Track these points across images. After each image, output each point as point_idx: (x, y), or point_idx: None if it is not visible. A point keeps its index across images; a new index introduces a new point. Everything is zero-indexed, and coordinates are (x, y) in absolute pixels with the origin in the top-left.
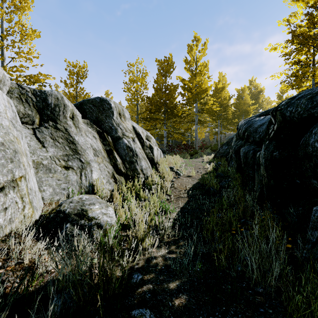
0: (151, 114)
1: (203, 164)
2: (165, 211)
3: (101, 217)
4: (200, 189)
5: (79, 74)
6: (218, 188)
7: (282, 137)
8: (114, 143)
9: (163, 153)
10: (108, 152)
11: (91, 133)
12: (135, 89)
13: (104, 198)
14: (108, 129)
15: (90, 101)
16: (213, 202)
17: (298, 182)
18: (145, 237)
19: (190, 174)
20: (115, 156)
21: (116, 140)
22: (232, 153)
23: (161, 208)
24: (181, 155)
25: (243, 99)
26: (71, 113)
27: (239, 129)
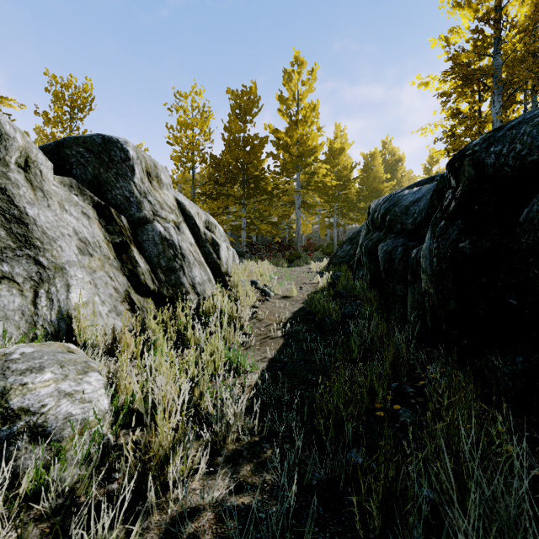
0: (218, 186)
1: (310, 275)
2: (236, 370)
3: (52, 407)
4: (307, 320)
5: (76, 102)
6: (339, 318)
7: (478, 211)
8: (134, 230)
9: (240, 256)
10: (117, 247)
11: (77, 206)
12: (190, 140)
13: (100, 346)
14: (122, 203)
15: (80, 140)
16: (333, 347)
17: (513, 303)
18: (174, 452)
19: (287, 294)
20: (134, 256)
21: (139, 225)
22: (361, 255)
23: (228, 364)
24: (272, 261)
25: (373, 171)
26: (23, 155)
27: (374, 212)
